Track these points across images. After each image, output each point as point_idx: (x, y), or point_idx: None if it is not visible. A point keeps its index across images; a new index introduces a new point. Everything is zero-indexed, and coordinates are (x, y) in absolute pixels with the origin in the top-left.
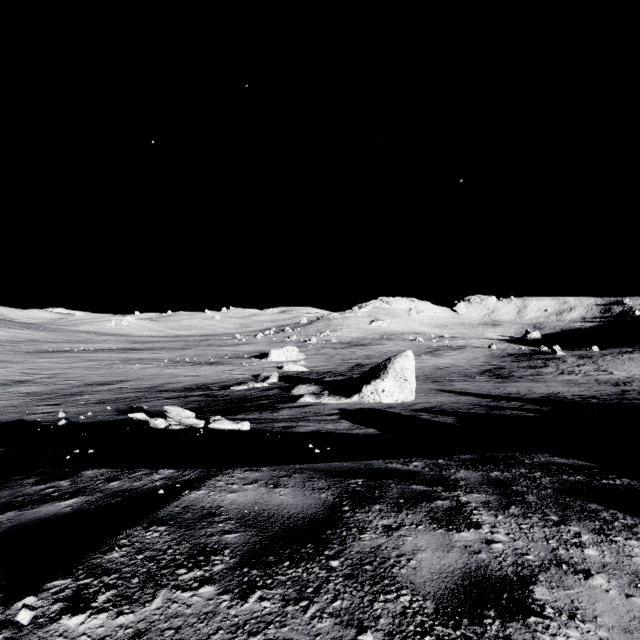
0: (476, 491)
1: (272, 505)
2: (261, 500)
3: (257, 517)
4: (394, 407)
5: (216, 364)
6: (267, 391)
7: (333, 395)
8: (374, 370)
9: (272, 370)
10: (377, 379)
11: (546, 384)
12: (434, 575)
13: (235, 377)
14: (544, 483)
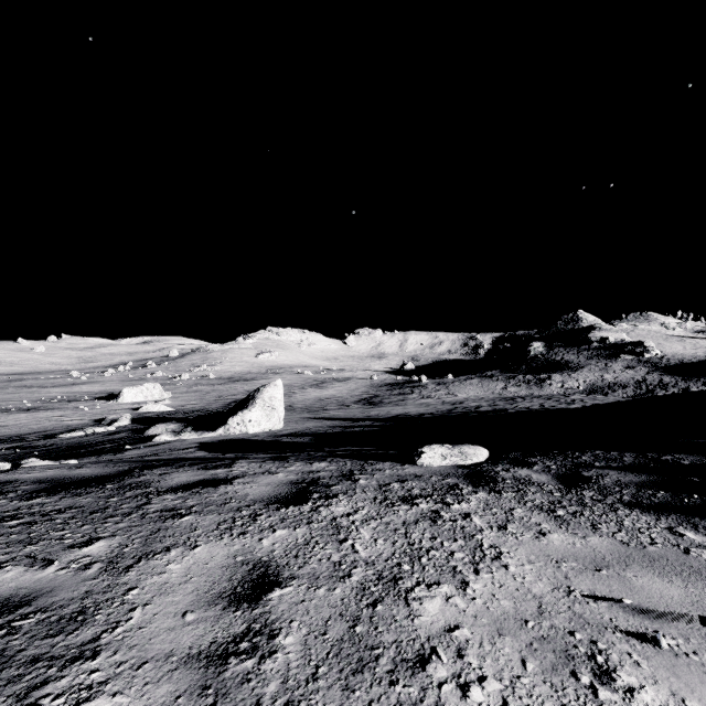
0: (255, 459)
1: (70, 474)
2: (60, 474)
3: (53, 479)
4: (259, 435)
5: (36, 410)
6: (113, 435)
7: (196, 431)
8: (243, 401)
9: (124, 412)
10: (245, 410)
11: (405, 407)
12: (178, 482)
13: (67, 424)
14: (316, 455)
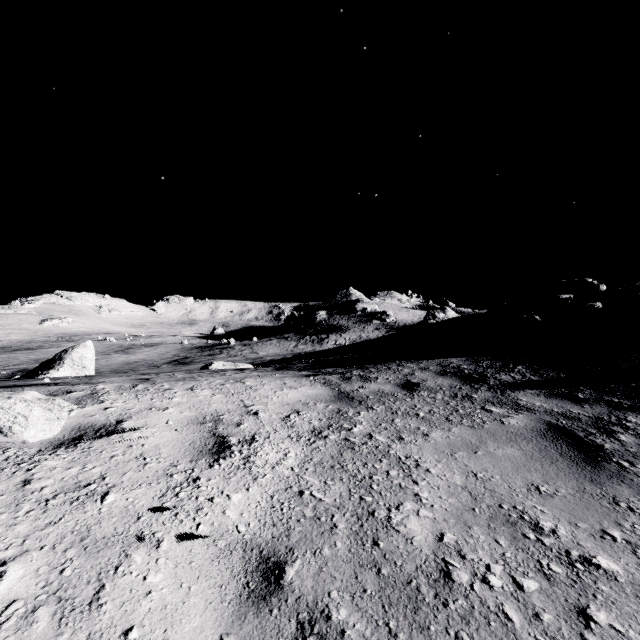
0: None
1: None
2: None
3: None
4: None
5: None
6: None
7: None
8: (47, 363)
9: None
10: (51, 370)
11: None
12: None
13: None
14: None
